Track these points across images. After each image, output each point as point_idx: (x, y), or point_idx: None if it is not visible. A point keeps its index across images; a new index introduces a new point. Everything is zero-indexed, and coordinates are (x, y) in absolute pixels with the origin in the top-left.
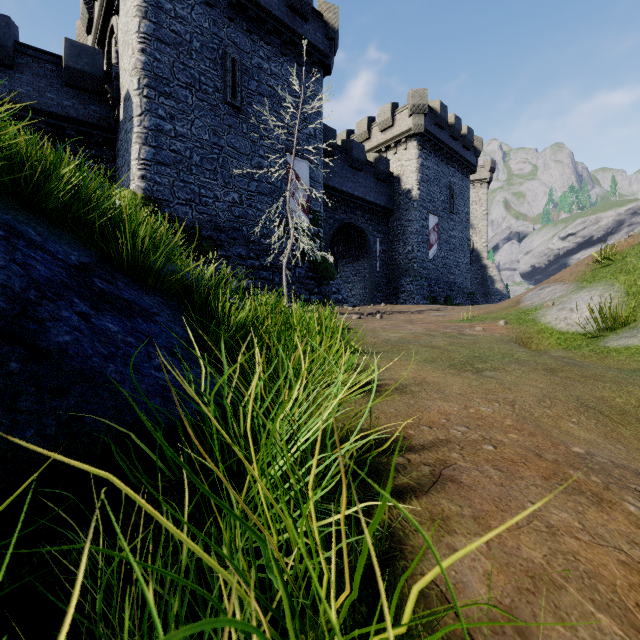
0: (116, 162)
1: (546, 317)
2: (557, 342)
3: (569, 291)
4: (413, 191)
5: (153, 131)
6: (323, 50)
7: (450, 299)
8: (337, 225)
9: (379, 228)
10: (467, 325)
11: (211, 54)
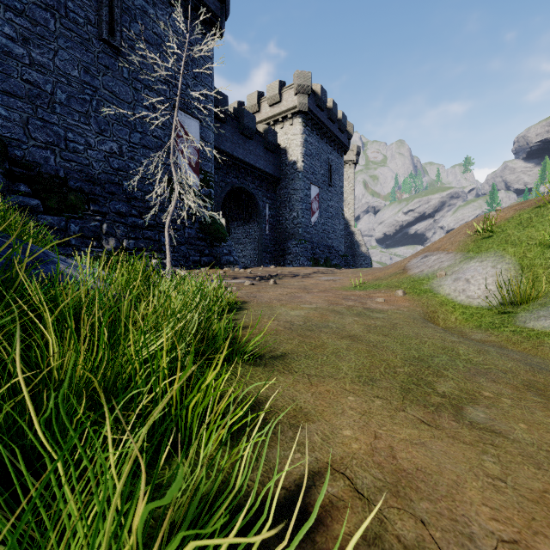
0: None
1: (444, 288)
2: (464, 317)
3: (457, 261)
4: (298, 163)
5: None
6: (214, 11)
7: (329, 260)
8: (229, 188)
9: (268, 194)
10: (364, 294)
11: None
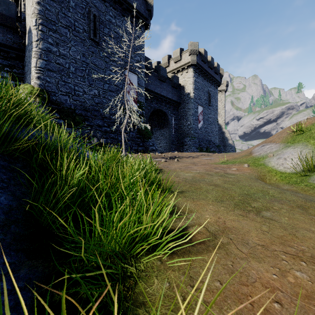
0: (24, 69)
1: (271, 163)
2: (281, 178)
3: (281, 148)
4: (191, 94)
5: (45, 51)
6: (145, 16)
7: (209, 148)
8: (152, 110)
9: (174, 112)
10: (226, 166)
11: (81, 10)
